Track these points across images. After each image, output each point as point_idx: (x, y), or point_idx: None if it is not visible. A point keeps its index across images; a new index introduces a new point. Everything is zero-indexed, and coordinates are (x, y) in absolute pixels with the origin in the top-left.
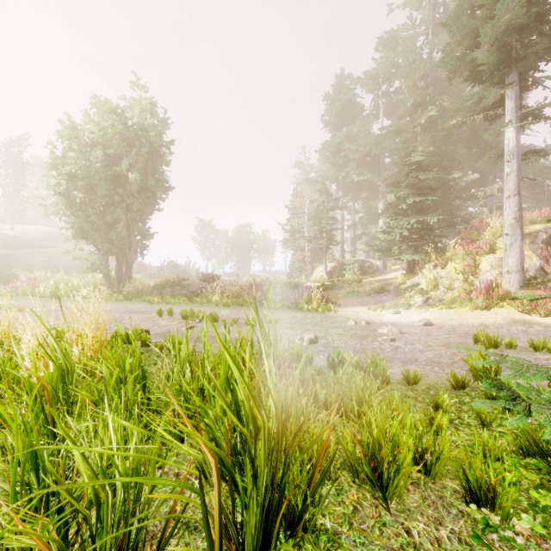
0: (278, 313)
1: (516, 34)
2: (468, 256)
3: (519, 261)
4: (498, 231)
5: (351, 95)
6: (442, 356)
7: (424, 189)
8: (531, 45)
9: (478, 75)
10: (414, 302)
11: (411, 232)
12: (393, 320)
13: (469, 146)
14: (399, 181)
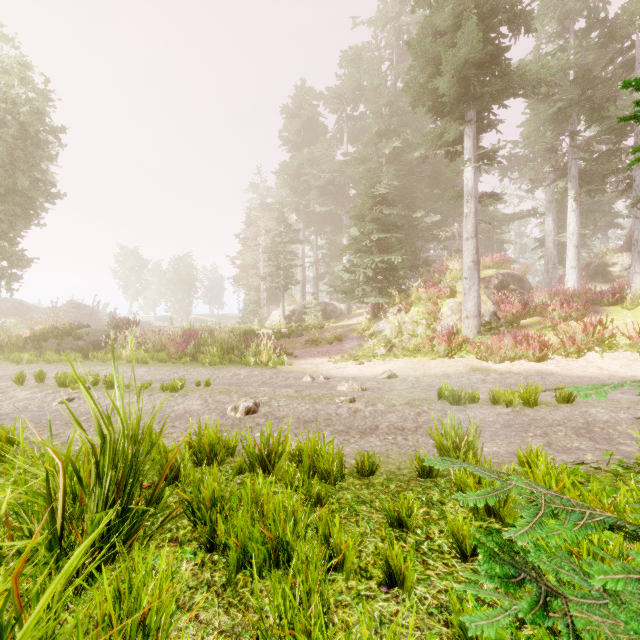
0: (215, 371)
1: (475, 69)
2: (431, 300)
3: (477, 306)
4: (457, 274)
5: (313, 112)
6: (405, 419)
7: (388, 226)
8: (487, 83)
9: (440, 107)
10: (378, 351)
11: (376, 273)
12: (356, 373)
13: (431, 186)
14: (363, 214)
